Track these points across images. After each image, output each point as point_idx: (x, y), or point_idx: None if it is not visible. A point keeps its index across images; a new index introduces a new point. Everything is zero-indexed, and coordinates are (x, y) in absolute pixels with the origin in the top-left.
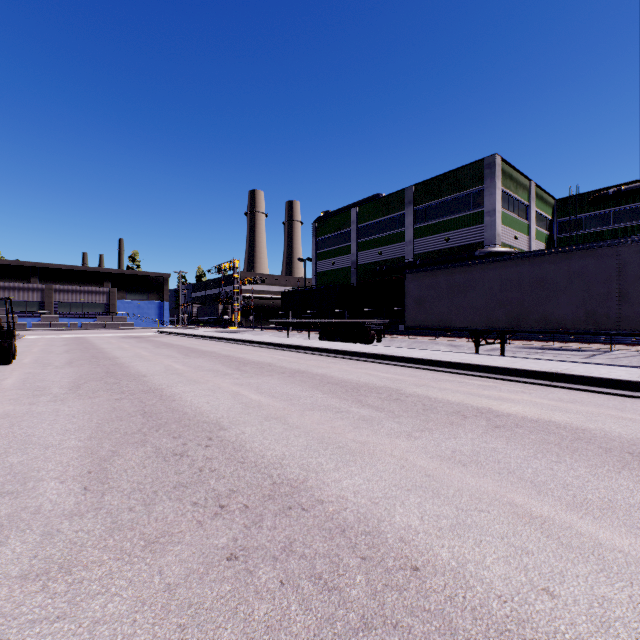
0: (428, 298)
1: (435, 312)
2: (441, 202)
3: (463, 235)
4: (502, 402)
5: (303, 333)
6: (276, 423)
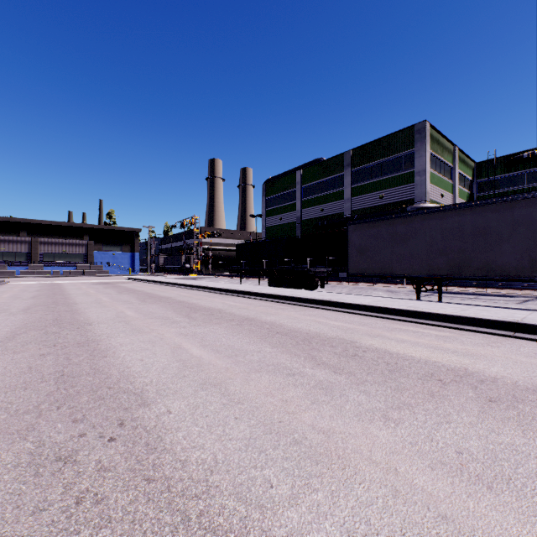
0: (370, 247)
1: (377, 260)
2: (376, 164)
3: (395, 193)
4: (475, 359)
5: (254, 280)
6: (214, 393)
